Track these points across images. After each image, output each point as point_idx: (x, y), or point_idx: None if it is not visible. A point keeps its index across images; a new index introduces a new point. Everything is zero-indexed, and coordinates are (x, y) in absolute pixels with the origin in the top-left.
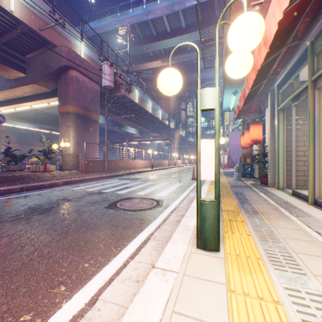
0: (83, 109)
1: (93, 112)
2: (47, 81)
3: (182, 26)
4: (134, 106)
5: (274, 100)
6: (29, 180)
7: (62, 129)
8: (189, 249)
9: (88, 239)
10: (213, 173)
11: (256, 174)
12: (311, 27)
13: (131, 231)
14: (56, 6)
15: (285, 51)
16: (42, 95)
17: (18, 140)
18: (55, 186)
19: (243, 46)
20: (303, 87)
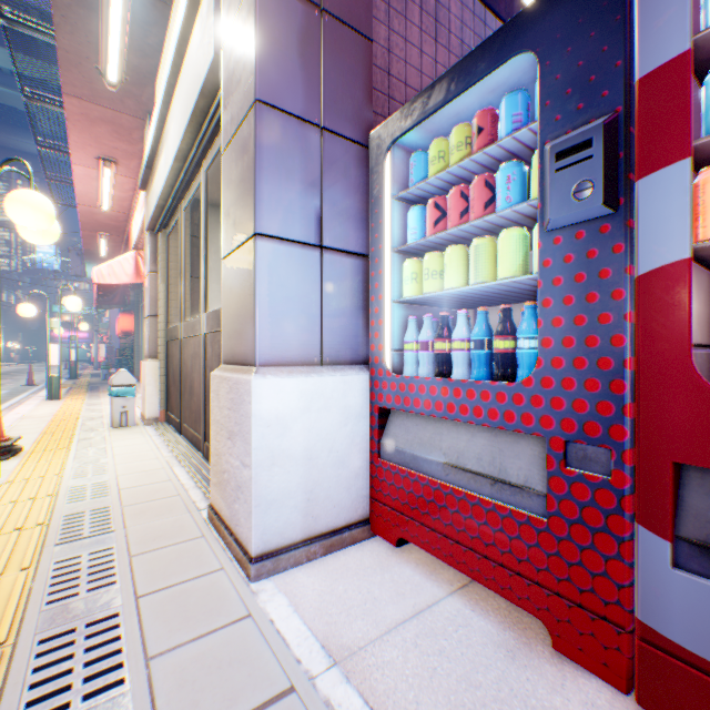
0: None
1: None
2: None
3: None
4: None
5: (141, 296)
6: None
7: None
8: (44, 401)
9: None
10: (59, 361)
11: None
12: None
13: None
14: None
15: None
16: None
17: None
18: None
19: (73, 309)
20: None
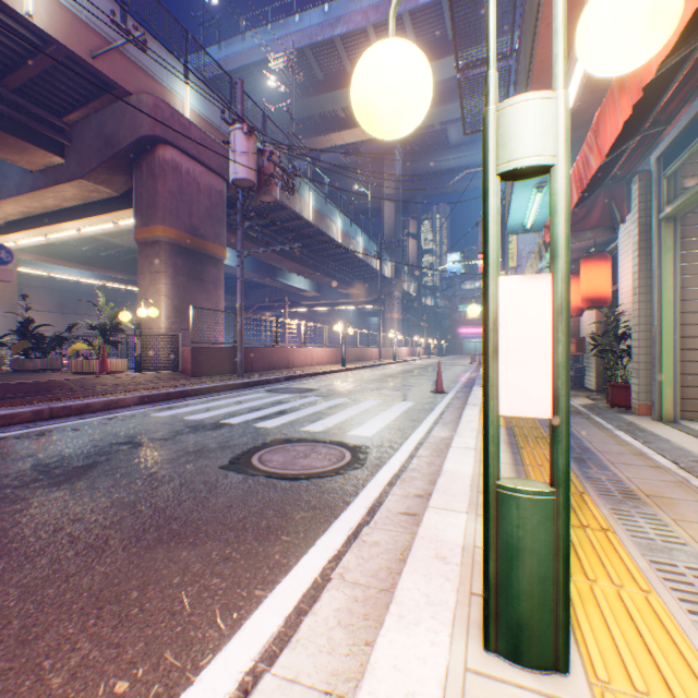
0: (188, 234)
1: (211, 240)
2: (110, 173)
3: None
4: (304, 229)
5: (650, 195)
6: (62, 394)
7: (143, 278)
8: (461, 656)
9: (153, 574)
10: (546, 395)
11: (591, 382)
12: None
13: (279, 546)
14: (129, 3)
15: None
16: (101, 204)
17: (60, 305)
18: (118, 407)
19: None
20: None
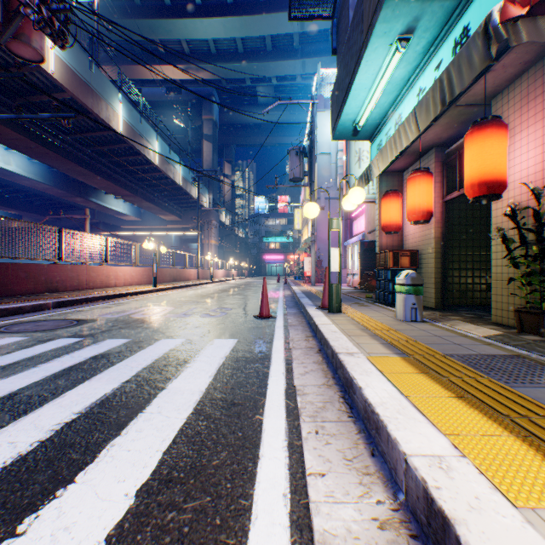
0: None
1: None
2: None
3: None
4: (115, 144)
5: None
6: None
7: None
8: None
9: None
10: None
11: (428, 298)
12: None
13: None
14: None
15: None
16: None
17: None
18: None
19: None
20: None
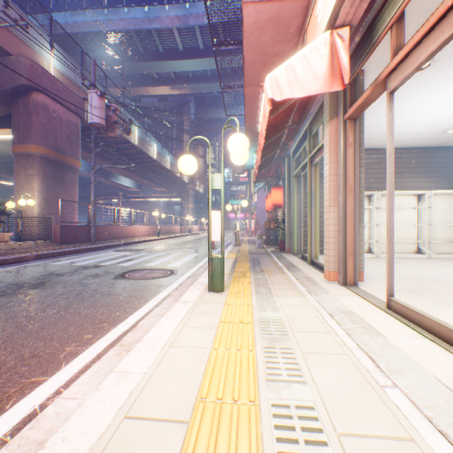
0: (55, 151)
1: (70, 156)
2: None
3: (200, 47)
4: (131, 149)
5: (291, 166)
6: None
7: (19, 178)
8: (203, 293)
9: (109, 300)
10: (220, 236)
11: None
12: (302, 118)
13: (150, 293)
14: None
15: (289, 130)
16: None
17: None
18: (24, 261)
19: (236, 153)
20: (305, 161)
